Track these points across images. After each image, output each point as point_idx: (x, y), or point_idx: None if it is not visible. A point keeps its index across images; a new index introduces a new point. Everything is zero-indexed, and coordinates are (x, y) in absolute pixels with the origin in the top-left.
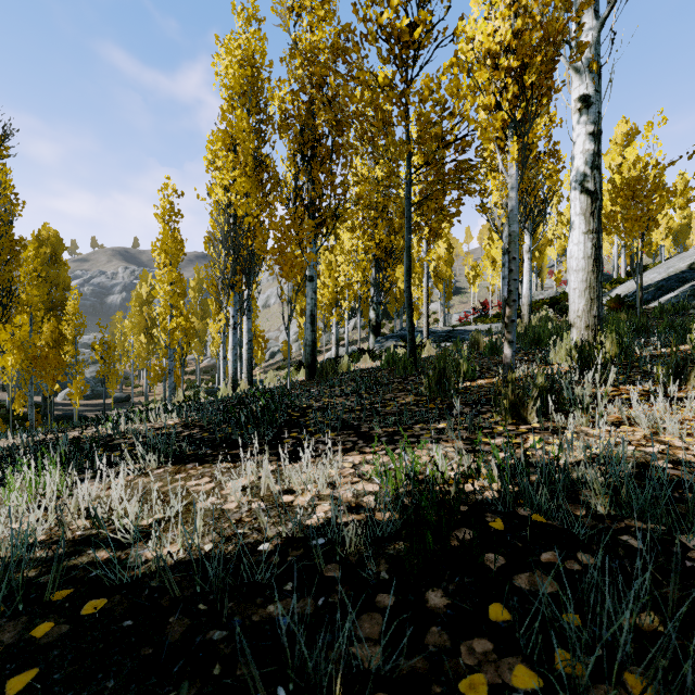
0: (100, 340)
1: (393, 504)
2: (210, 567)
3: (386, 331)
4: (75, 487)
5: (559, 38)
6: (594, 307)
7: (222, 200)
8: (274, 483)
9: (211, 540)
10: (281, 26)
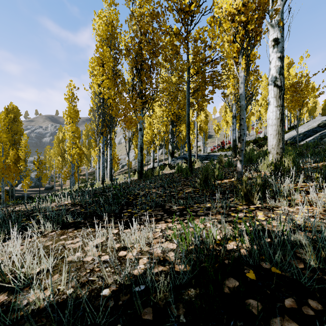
0: (37, 159)
1: (186, 260)
2: (66, 311)
3: (176, 155)
4: (1, 244)
5: (266, 6)
6: (280, 143)
7: (96, 90)
8: (115, 244)
9: (72, 286)
10: (125, 5)
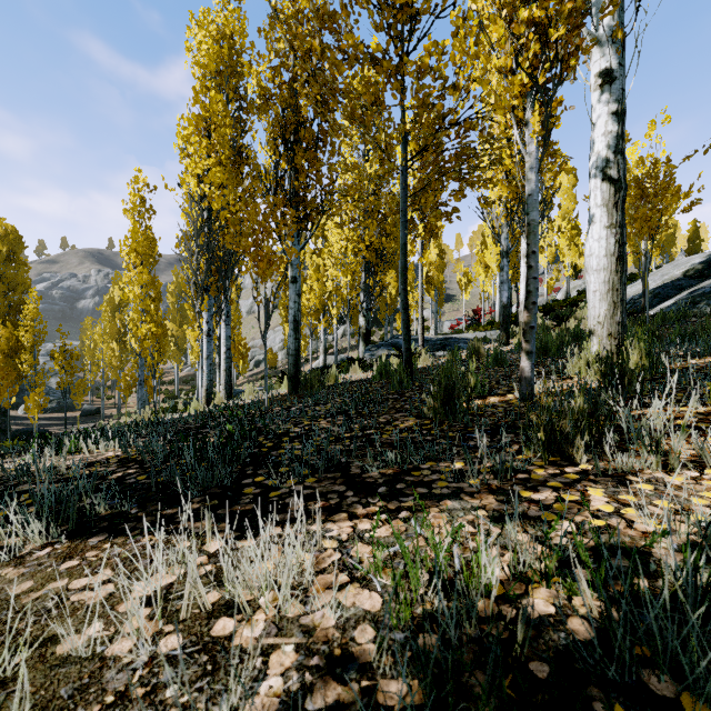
0: (60, 348)
1: (411, 666)
2: None
3: (376, 339)
4: None
5: None
6: (618, 313)
7: (194, 191)
8: (204, 595)
9: None
10: None
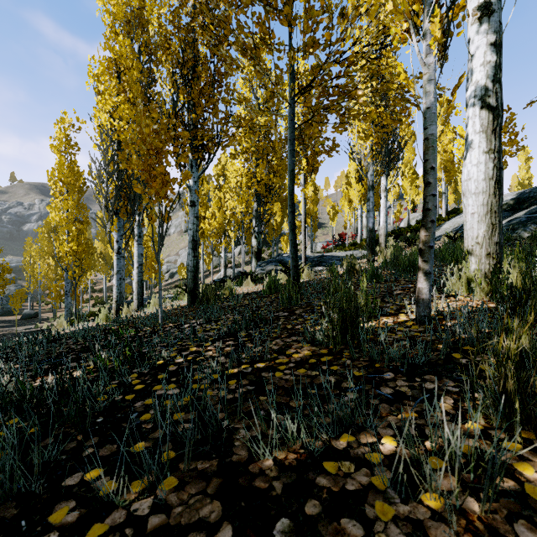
0: None
1: None
2: None
3: (265, 256)
4: None
5: None
6: (496, 233)
7: (104, 125)
8: None
9: None
10: None
